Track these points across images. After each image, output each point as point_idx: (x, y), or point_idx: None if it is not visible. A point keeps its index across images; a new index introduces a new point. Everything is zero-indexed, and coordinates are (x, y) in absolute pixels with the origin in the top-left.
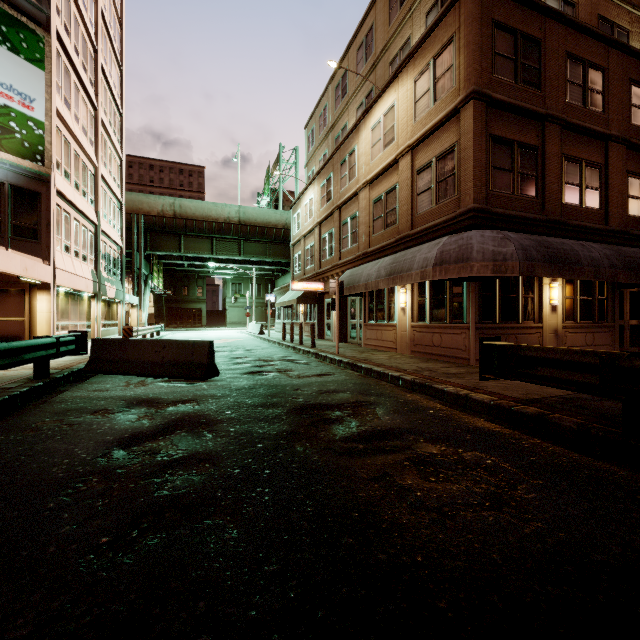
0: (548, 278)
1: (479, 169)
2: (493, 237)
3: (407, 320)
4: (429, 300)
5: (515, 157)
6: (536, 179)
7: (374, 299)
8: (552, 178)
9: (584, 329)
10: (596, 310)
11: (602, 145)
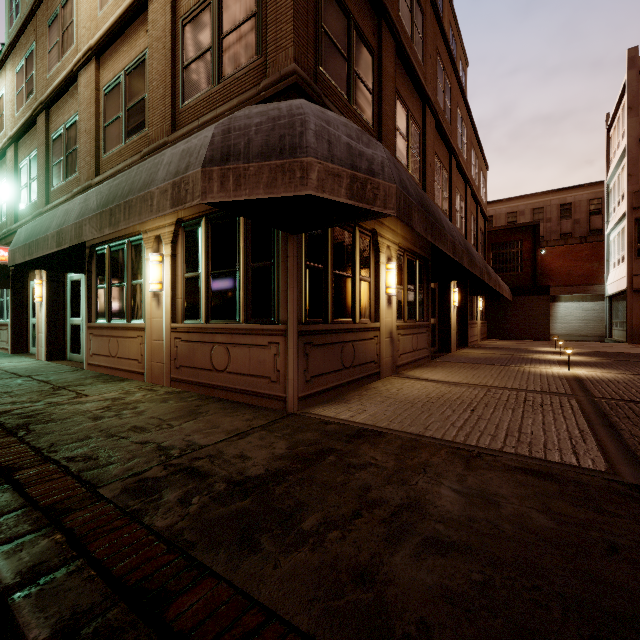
0: (385, 255)
1: (304, 5)
2: (344, 122)
3: (164, 317)
4: (206, 276)
5: (351, 41)
6: (373, 99)
7: (106, 277)
8: (388, 109)
9: (411, 330)
10: (417, 306)
11: (421, 105)
